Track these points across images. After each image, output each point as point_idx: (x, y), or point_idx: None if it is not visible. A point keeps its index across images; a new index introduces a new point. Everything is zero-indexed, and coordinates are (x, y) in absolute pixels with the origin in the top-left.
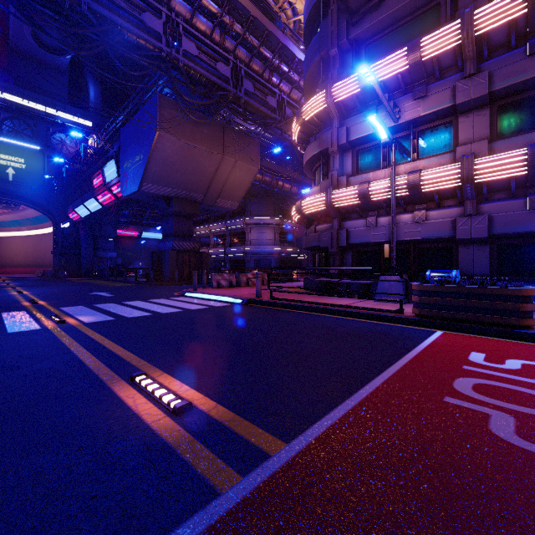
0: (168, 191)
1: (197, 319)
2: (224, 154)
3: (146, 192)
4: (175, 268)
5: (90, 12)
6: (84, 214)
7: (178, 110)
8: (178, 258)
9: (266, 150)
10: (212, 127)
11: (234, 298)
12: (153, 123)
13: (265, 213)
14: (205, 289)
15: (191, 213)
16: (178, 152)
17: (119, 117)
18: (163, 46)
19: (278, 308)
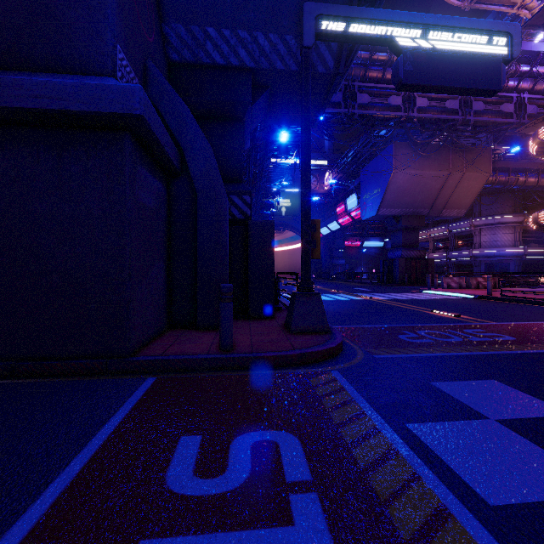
0: (398, 211)
1: (443, 302)
2: (450, 170)
3: (381, 215)
4: (404, 273)
5: (358, 116)
6: (325, 233)
7: (409, 148)
8: (406, 265)
9: (500, 149)
10: (439, 151)
11: (466, 294)
12: (389, 165)
13: (500, 211)
14: (437, 289)
15: (416, 226)
16: (408, 181)
17: (349, 153)
18: (402, 113)
19: (507, 302)
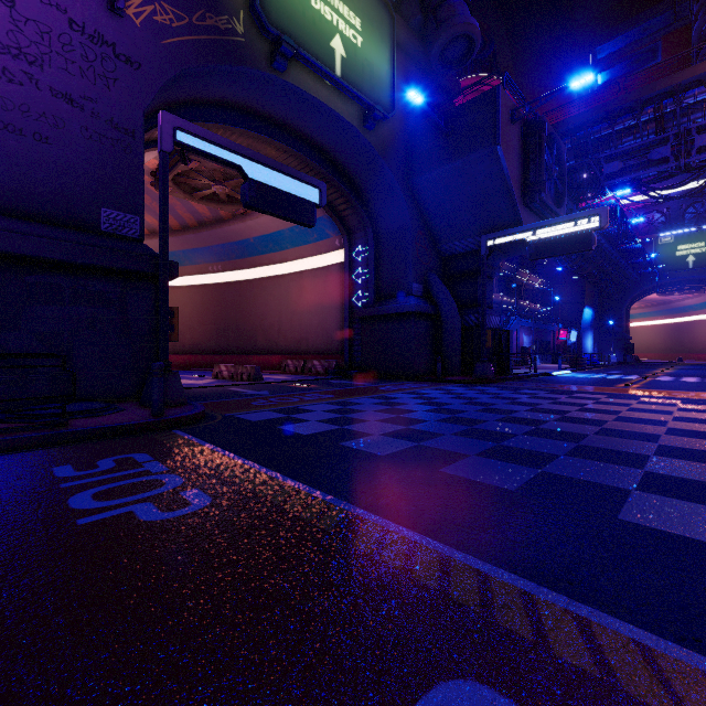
0: None
1: None
2: None
3: None
4: None
5: (700, 162)
6: None
7: None
8: None
9: None
10: None
11: None
12: None
13: None
14: None
15: None
16: None
17: None
18: None
19: None
